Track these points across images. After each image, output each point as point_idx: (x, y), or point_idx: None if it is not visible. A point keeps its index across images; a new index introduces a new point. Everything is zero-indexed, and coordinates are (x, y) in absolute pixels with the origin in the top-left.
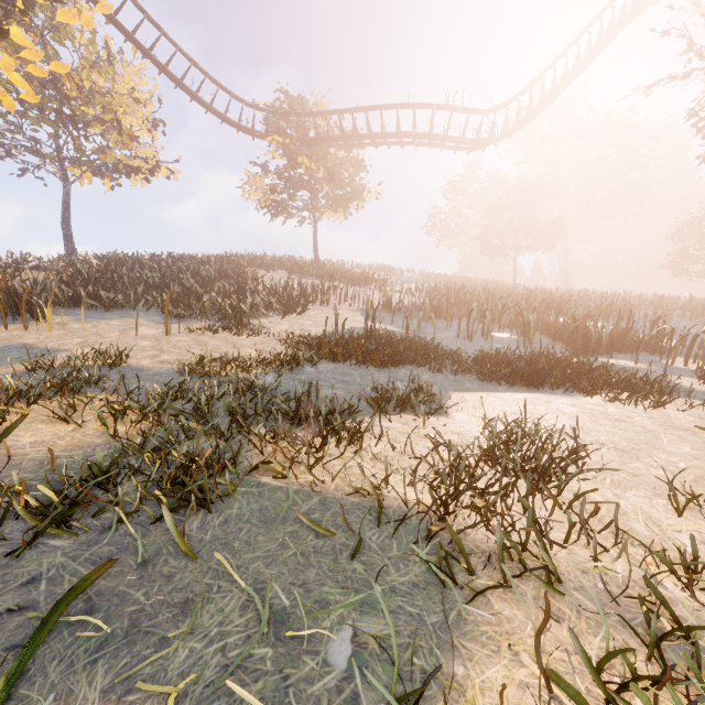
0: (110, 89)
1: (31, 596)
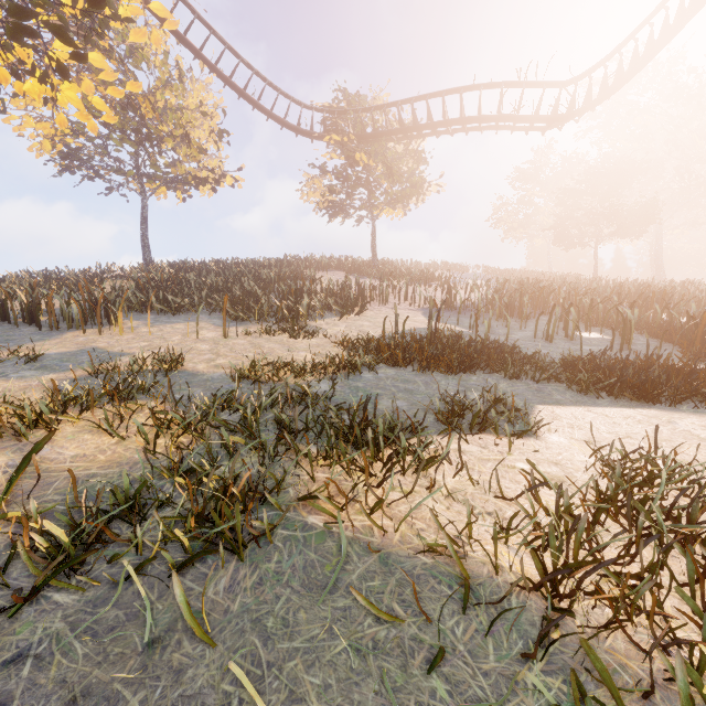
0: (180, 105)
1: (8, 685)
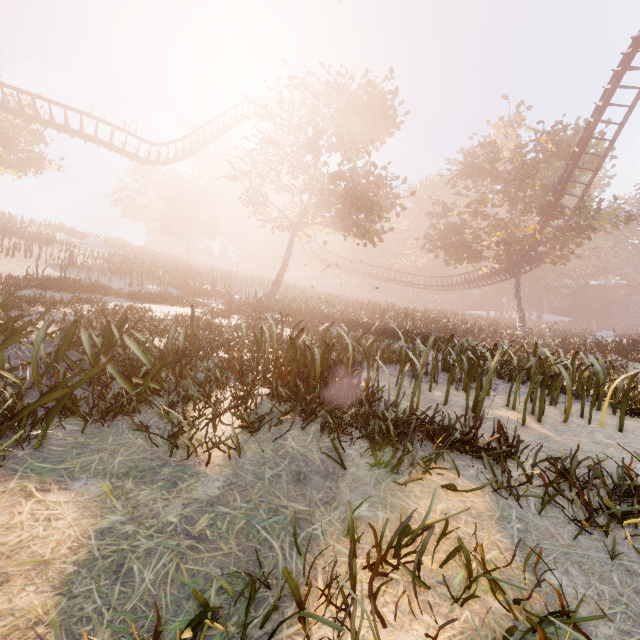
0: None
1: None
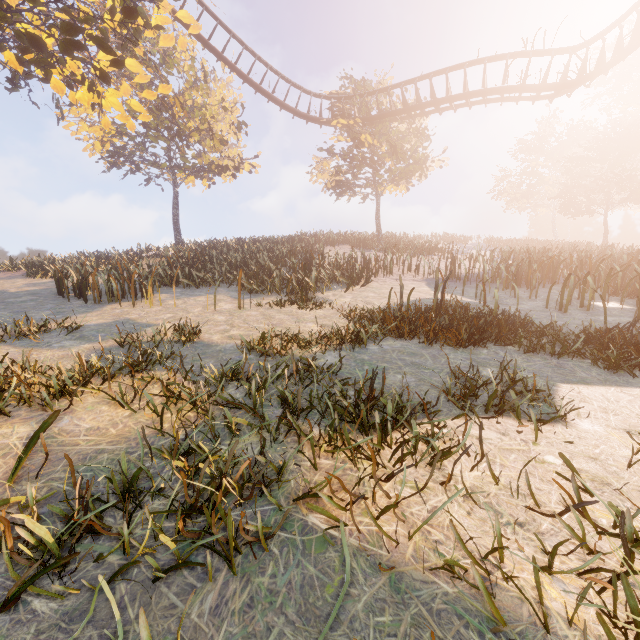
0: (204, 102)
1: None
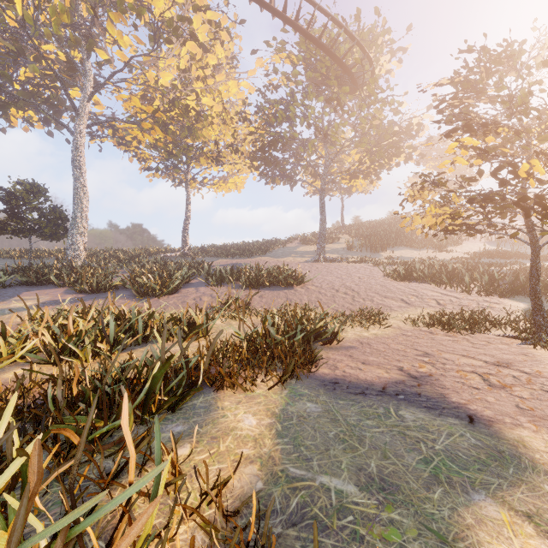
0: None
1: None
